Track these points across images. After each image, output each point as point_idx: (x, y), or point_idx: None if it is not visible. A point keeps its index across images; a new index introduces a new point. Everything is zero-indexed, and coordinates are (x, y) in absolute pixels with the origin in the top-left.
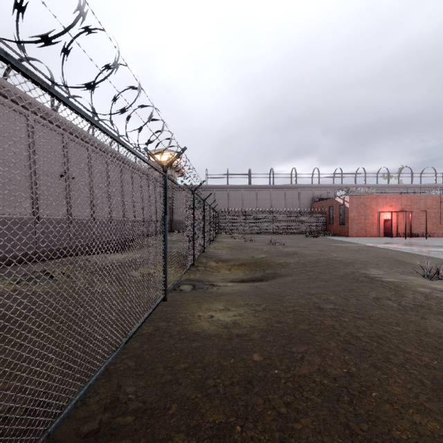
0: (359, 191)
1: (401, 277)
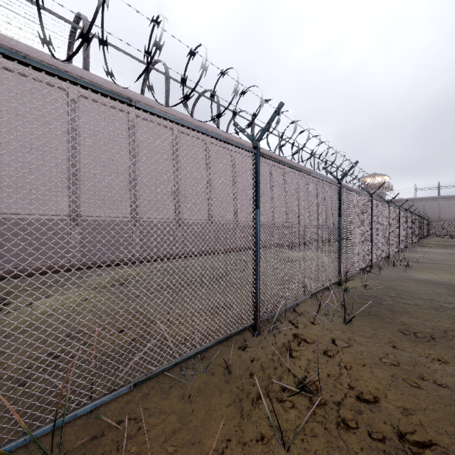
0: None
1: None
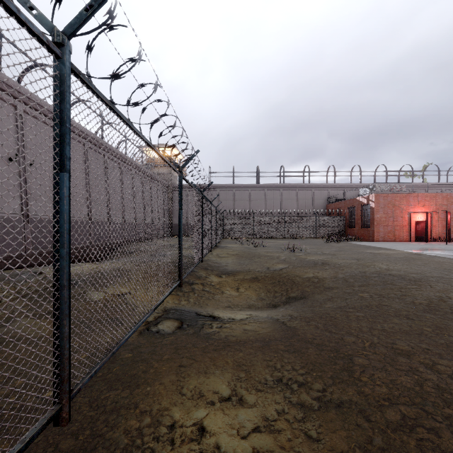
0: (387, 188)
1: None
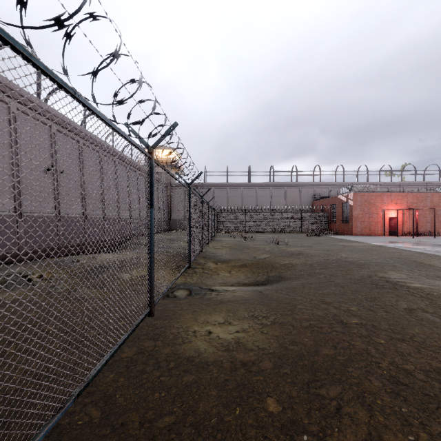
0: (363, 188)
1: (428, 282)
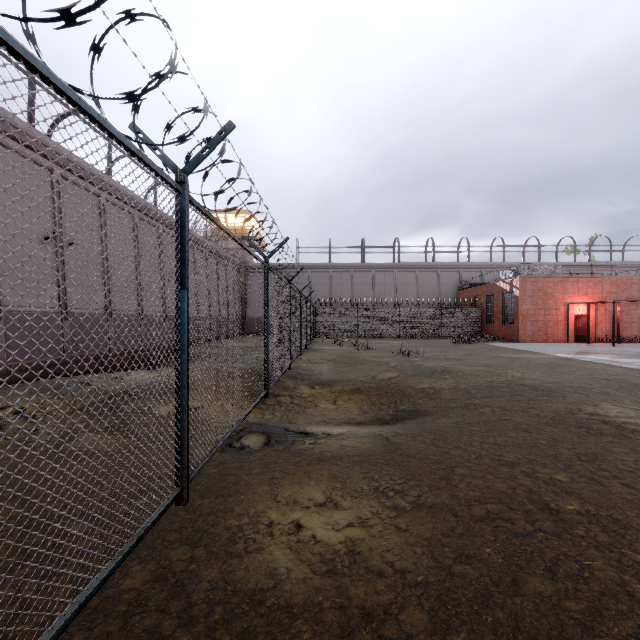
0: (536, 271)
1: None
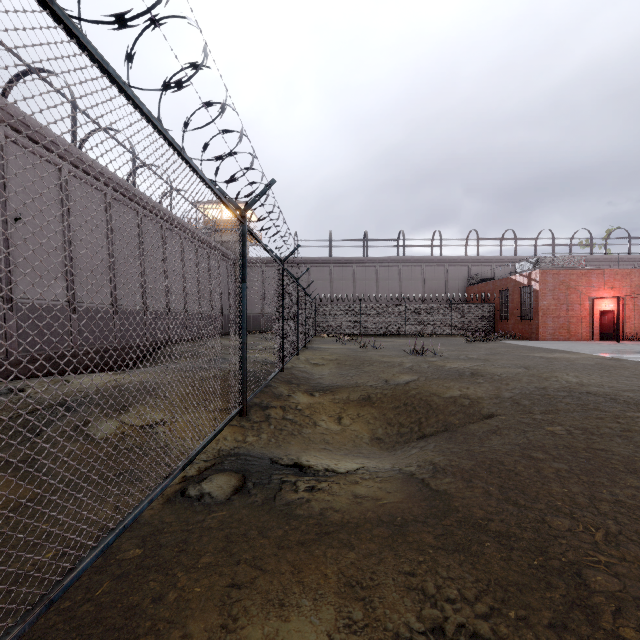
0: (558, 262)
1: None
